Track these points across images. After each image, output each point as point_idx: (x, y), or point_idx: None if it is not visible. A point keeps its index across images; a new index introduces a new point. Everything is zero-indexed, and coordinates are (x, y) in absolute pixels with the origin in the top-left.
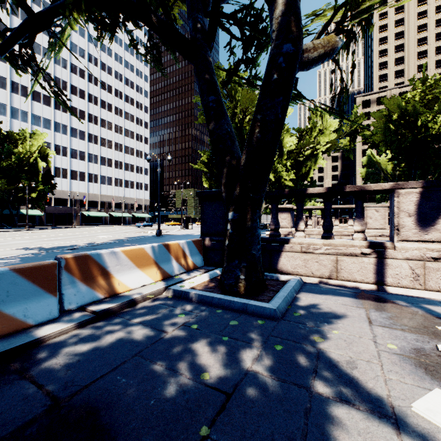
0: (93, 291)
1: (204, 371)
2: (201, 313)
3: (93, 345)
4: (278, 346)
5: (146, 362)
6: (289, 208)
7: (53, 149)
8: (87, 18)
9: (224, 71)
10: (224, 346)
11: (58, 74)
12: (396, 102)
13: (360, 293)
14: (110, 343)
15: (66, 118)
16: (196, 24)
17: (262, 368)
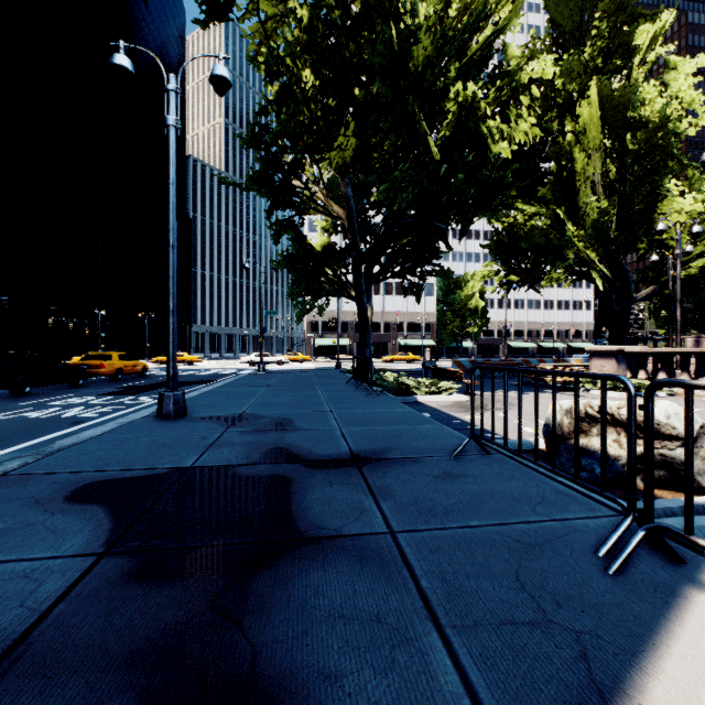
0: None
1: None
2: None
3: None
4: None
5: None
6: None
7: None
8: None
9: None
10: None
11: None
12: None
13: None
14: None
15: None
16: None
17: None
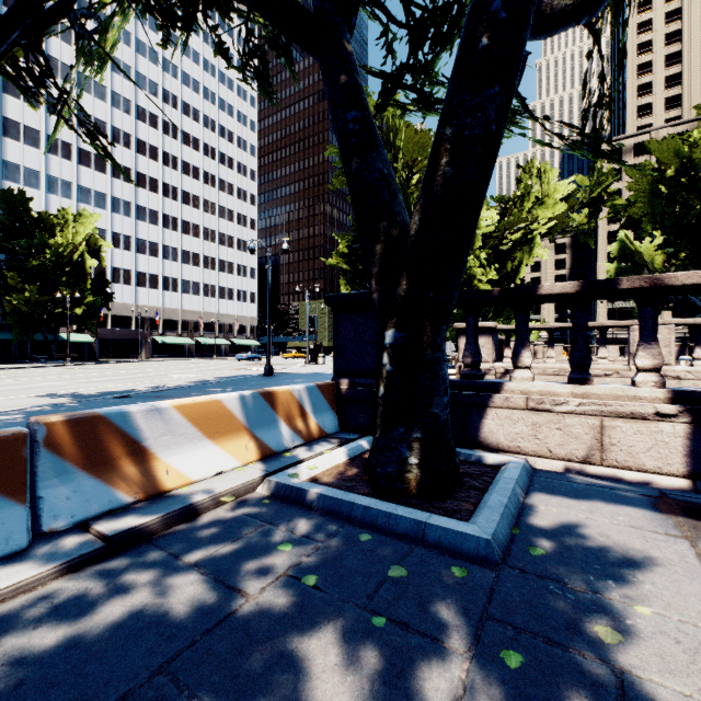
0: (110, 488)
1: None
2: (327, 543)
3: (73, 630)
4: (510, 656)
5: (179, 697)
6: (490, 328)
7: (110, 240)
8: (144, 6)
9: (376, 76)
10: (375, 647)
11: (118, 122)
12: (673, 146)
13: (659, 499)
14: (113, 625)
15: (129, 191)
16: None
17: None
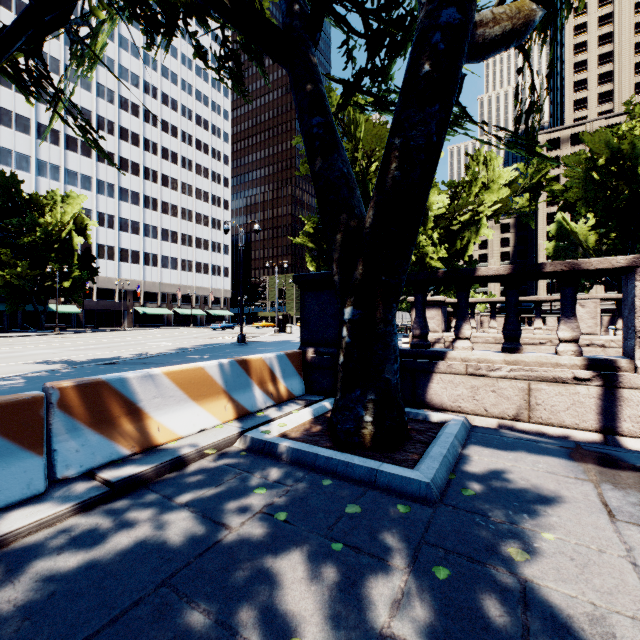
0: (111, 442)
1: (292, 634)
2: (295, 487)
3: (90, 555)
4: (439, 571)
5: (180, 602)
6: (440, 301)
7: (95, 219)
8: (131, 14)
9: (337, 82)
10: (334, 565)
11: (102, 111)
12: (604, 138)
13: (574, 450)
14: (122, 551)
15: (113, 175)
16: (291, 5)
17: (413, 629)
